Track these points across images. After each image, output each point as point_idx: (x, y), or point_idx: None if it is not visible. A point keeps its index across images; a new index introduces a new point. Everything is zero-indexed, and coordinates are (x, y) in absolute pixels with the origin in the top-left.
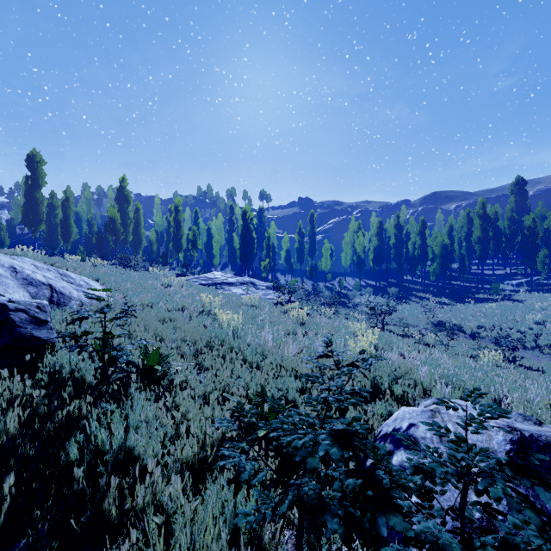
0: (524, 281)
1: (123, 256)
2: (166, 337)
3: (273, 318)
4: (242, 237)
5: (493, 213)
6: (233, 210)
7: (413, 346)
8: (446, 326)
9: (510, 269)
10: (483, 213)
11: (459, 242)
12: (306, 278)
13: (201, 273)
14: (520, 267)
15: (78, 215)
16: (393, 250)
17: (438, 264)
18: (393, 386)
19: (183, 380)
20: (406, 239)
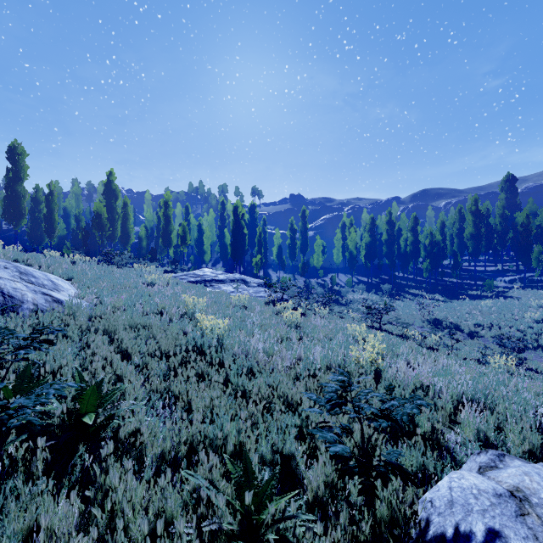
0: (517, 277)
1: (107, 252)
2: (132, 350)
3: (264, 320)
4: (233, 233)
5: (485, 210)
6: (225, 206)
7: (417, 350)
8: (443, 325)
9: (501, 266)
10: (475, 210)
11: (450, 238)
12: (297, 274)
13: (192, 269)
14: (511, 263)
15: (66, 210)
16: (384, 247)
17: (431, 261)
18: (418, 419)
19: (135, 427)
20: (398, 236)
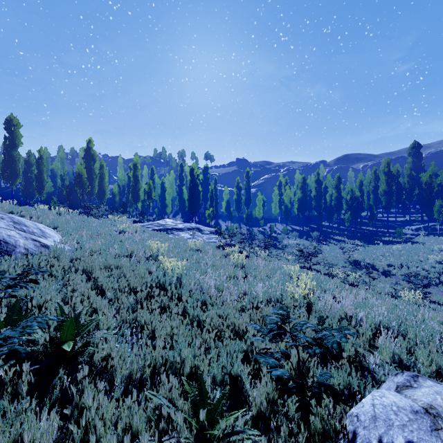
0: (422, 226)
1: (86, 205)
2: (106, 287)
3: (215, 261)
4: (190, 190)
5: (395, 171)
6: (183, 168)
7: (341, 286)
8: (361, 265)
9: (409, 217)
10: (388, 171)
11: (367, 194)
12: (242, 224)
13: (156, 220)
14: (417, 215)
15: (53, 171)
16: (313, 201)
17: (351, 213)
18: (343, 344)
19: (107, 352)
20: (325, 192)
